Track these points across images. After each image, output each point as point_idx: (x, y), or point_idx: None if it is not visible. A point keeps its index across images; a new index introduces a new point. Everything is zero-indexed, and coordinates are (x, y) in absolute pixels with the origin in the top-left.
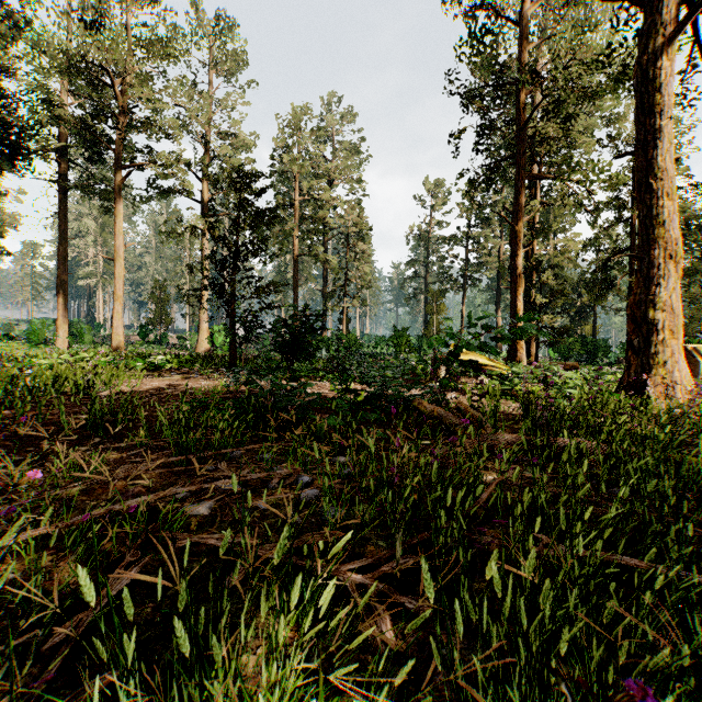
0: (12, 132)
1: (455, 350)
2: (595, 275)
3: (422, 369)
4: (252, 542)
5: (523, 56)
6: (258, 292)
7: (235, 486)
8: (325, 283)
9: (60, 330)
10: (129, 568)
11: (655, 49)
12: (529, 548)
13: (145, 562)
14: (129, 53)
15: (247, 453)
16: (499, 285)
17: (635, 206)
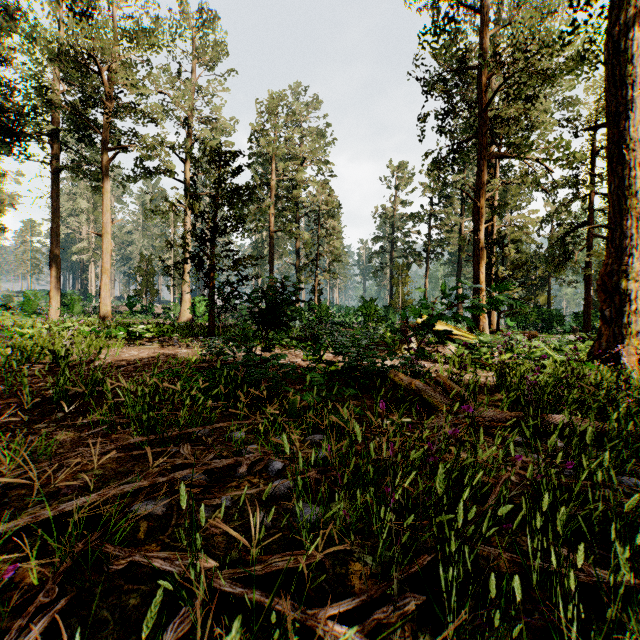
0: (8, 116)
1: (430, 320)
2: (553, 249)
3: (391, 337)
4: (207, 565)
5: (486, 42)
6: (235, 264)
7: (182, 500)
8: (298, 257)
9: (53, 301)
10: (36, 618)
11: (627, 21)
12: (551, 569)
13: (58, 607)
14: (116, 41)
15: (216, 431)
16: (460, 259)
17: (592, 183)
